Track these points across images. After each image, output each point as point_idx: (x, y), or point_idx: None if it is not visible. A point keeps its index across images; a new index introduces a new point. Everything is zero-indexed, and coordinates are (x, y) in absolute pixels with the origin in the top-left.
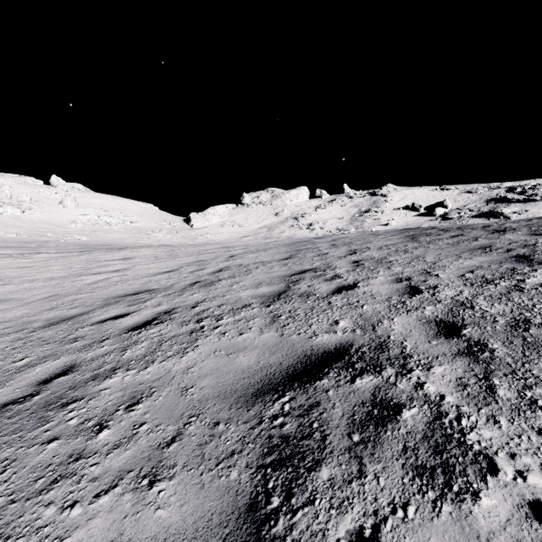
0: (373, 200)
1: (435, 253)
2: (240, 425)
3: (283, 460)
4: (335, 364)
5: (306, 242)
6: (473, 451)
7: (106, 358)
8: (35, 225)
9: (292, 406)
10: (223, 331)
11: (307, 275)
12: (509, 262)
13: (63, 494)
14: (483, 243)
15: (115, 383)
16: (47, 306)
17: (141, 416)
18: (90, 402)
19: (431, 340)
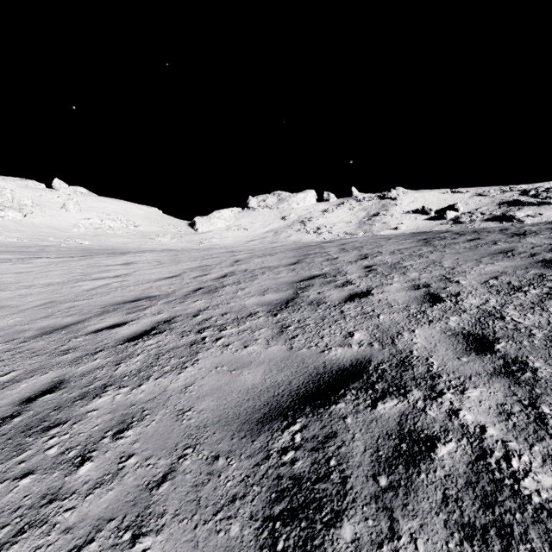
0: (382, 203)
1: (453, 258)
2: (244, 460)
3: (295, 510)
4: (352, 384)
5: (314, 246)
6: (533, 505)
7: (97, 373)
8: (36, 229)
9: (304, 436)
10: (227, 343)
11: (317, 281)
12: (535, 267)
13: (29, 549)
14: (504, 247)
15: (104, 403)
16: (41, 314)
17: (130, 445)
18: (74, 427)
19: (460, 356)
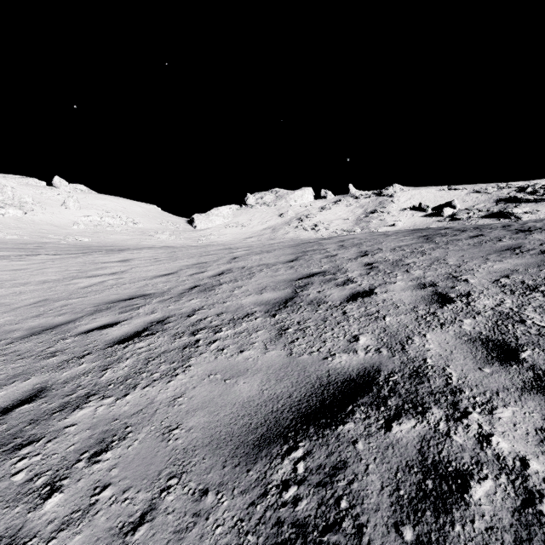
0: (379, 200)
1: (457, 255)
2: (237, 497)
3: None
4: (361, 399)
5: (312, 243)
6: None
7: (82, 380)
8: (37, 227)
9: (308, 466)
10: (221, 347)
11: (316, 279)
12: None
13: None
14: (510, 244)
15: (85, 416)
16: (33, 313)
17: (107, 472)
18: (48, 445)
19: (482, 366)
